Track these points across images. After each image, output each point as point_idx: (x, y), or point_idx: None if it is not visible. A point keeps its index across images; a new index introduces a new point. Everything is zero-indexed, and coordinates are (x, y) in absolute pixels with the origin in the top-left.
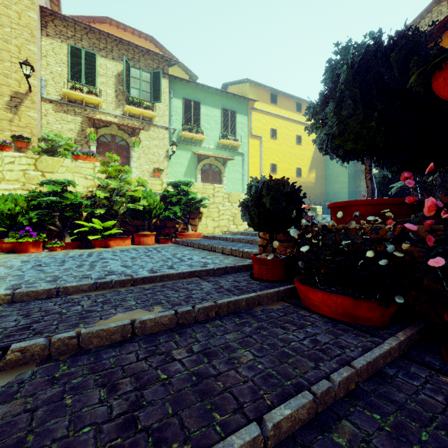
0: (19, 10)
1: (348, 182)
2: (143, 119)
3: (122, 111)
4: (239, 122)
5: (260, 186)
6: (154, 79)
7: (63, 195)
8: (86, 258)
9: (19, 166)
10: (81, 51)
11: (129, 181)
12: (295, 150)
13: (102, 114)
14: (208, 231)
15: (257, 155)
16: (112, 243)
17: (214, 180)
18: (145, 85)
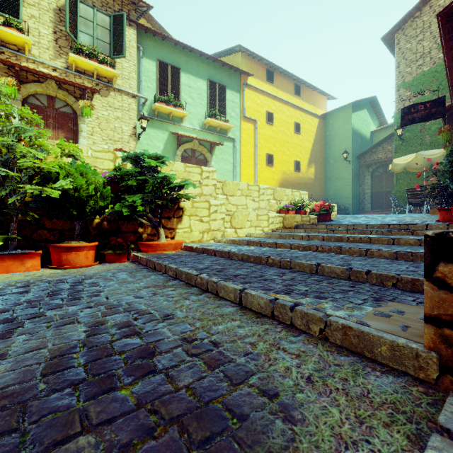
0: None
1: (352, 178)
2: (99, 79)
3: (66, 63)
4: (230, 99)
5: None
6: (115, 24)
7: None
8: None
9: None
10: None
11: (43, 146)
12: (293, 139)
13: (32, 63)
14: (192, 238)
15: (251, 142)
16: None
17: None
18: (101, 31)
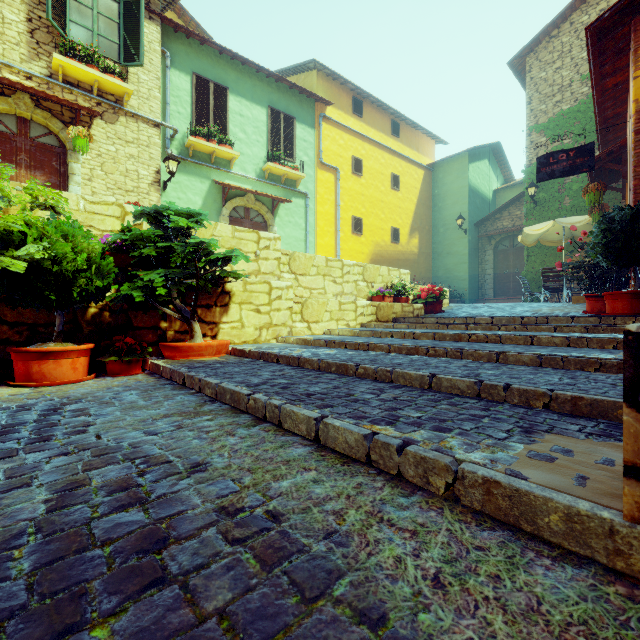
0: None
1: (468, 254)
2: (102, 96)
3: (48, 69)
4: (300, 137)
5: None
6: (126, 15)
7: None
8: None
9: None
10: None
11: (1, 191)
12: (389, 198)
13: None
14: (244, 336)
15: (331, 199)
16: None
17: None
18: (105, 23)
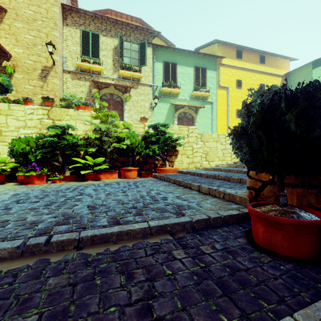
0: (47, 7)
1: None
2: (133, 80)
3: (118, 75)
4: (209, 76)
5: (268, 100)
6: (141, 48)
7: (64, 137)
8: (67, 193)
9: (36, 116)
10: (89, 33)
11: (117, 125)
12: None
13: (103, 78)
14: (183, 166)
15: (225, 102)
16: (102, 176)
17: (188, 125)
18: (134, 53)
